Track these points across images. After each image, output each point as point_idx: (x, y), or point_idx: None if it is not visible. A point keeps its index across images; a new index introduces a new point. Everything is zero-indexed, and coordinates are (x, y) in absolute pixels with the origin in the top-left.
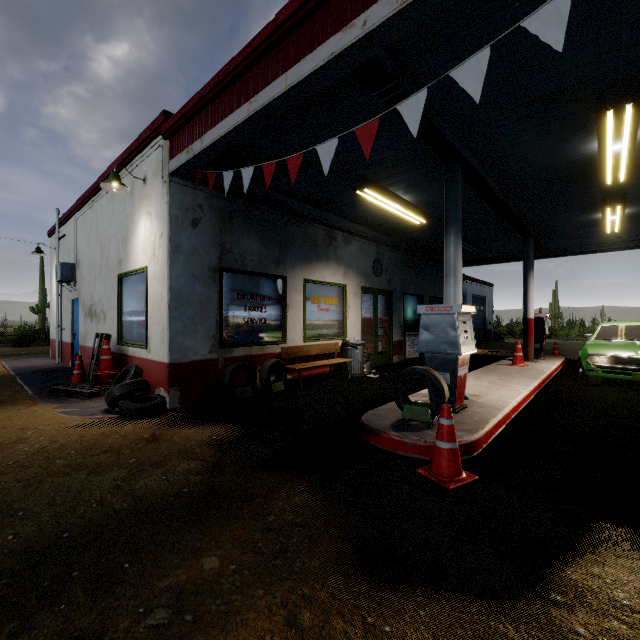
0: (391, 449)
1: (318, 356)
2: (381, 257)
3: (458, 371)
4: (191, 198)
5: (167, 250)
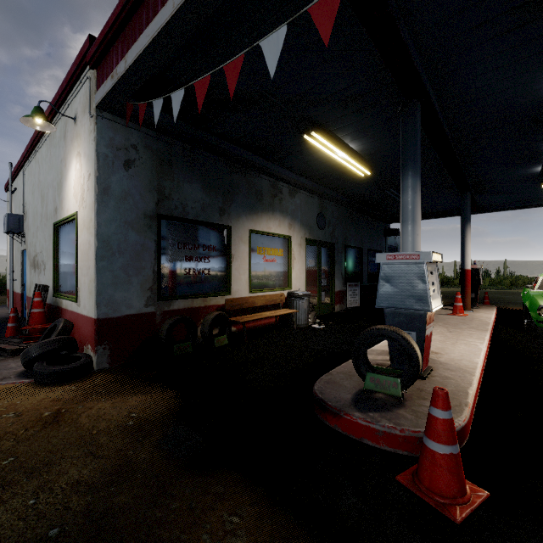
0: (355, 436)
1: (263, 307)
2: (324, 211)
3: (426, 330)
4: (123, 137)
5: (94, 192)
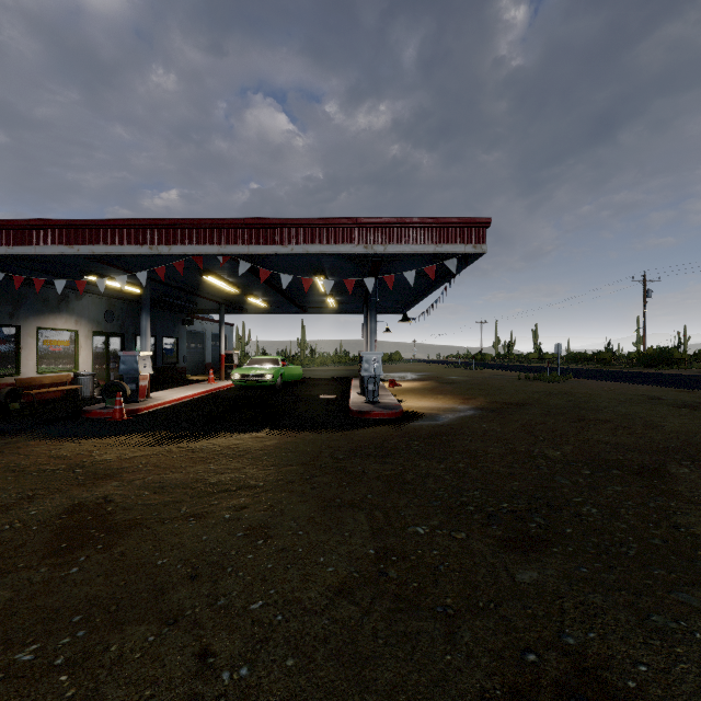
0: (97, 417)
1: (51, 385)
2: (113, 308)
3: (140, 383)
4: None
5: None
